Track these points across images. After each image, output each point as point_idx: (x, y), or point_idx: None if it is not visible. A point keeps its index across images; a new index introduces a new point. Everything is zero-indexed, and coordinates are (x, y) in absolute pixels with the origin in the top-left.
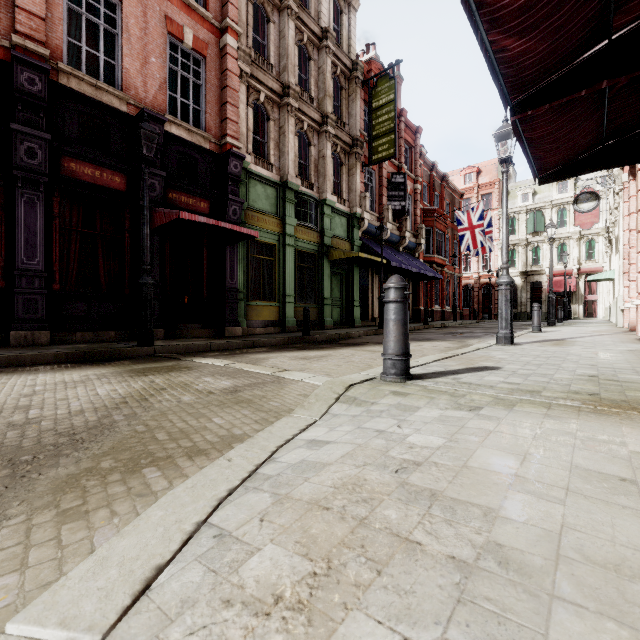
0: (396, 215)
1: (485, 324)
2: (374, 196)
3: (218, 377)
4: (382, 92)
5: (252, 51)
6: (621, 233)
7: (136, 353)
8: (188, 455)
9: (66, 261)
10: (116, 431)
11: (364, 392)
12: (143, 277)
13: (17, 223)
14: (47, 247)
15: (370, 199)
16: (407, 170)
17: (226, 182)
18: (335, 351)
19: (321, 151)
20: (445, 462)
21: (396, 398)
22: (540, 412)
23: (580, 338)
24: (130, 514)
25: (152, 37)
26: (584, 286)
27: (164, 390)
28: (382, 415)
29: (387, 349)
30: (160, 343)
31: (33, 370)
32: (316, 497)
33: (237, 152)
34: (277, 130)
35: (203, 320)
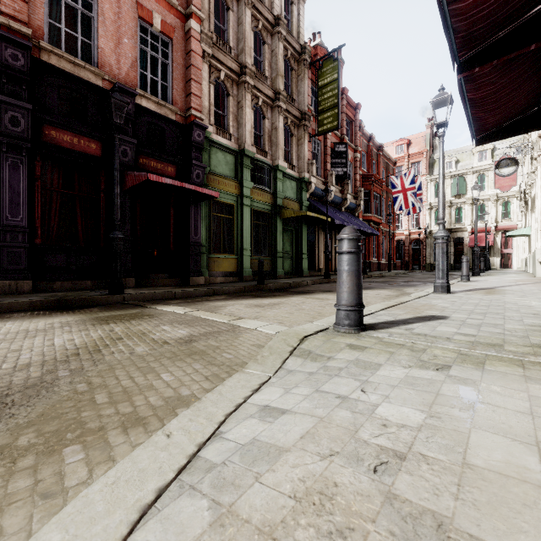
0: (339, 180)
1: (416, 274)
2: (320, 163)
3: (176, 325)
4: (327, 72)
5: (213, 35)
6: (539, 194)
7: (107, 300)
8: (123, 426)
9: (48, 218)
10: (54, 391)
11: (319, 345)
12: (114, 232)
13: (2, 184)
14: (30, 206)
15: (316, 166)
16: (348, 141)
17: (190, 149)
18: (287, 299)
19: (274, 123)
20: (436, 455)
21: (353, 353)
22: (517, 373)
23: (507, 287)
24: (19, 534)
25: (125, 21)
26: (501, 241)
27: (120, 340)
28: (341, 374)
29: (340, 300)
30: (130, 291)
31: (5, 317)
32: (270, 518)
33: (200, 123)
34: (235, 105)
35: (170, 271)
